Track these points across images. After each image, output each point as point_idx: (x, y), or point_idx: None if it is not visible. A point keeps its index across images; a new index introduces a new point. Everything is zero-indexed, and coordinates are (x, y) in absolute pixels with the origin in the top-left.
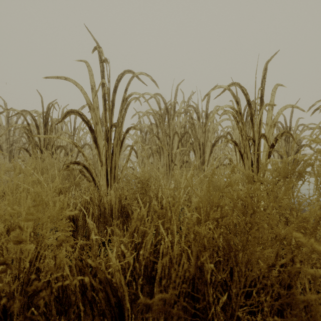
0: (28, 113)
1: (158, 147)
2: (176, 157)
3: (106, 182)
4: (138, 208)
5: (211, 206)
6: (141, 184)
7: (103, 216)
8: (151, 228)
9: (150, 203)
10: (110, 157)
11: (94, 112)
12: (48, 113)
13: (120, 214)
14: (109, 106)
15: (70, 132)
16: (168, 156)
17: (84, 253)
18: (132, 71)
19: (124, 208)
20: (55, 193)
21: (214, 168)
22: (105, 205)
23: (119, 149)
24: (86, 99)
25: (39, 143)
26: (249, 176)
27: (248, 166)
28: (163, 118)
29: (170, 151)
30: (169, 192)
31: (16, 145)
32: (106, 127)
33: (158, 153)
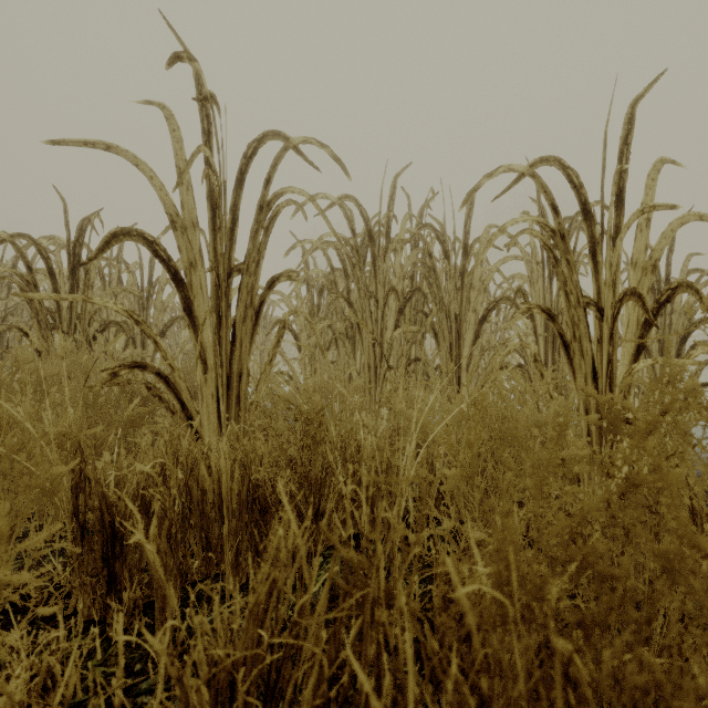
0: (30, 240)
1: (348, 325)
2: (393, 348)
3: (216, 414)
4: (280, 527)
5: (554, 562)
6: (303, 423)
7: (197, 513)
8: (320, 601)
9: (326, 473)
10: (225, 351)
11: (186, 235)
12: (80, 242)
13: (246, 505)
14: (221, 220)
15: (142, 289)
16: (373, 347)
17: (135, 627)
18: (283, 136)
19: (257, 488)
20: (56, 456)
21: (569, 411)
22: (203, 482)
23: (249, 329)
24: (163, 201)
25: (57, 316)
26: (611, 411)
27: (583, 375)
28: (362, 256)
29: (379, 335)
30: (376, 443)
31: (14, 321)
32: (213, 272)
33: (349, 340)
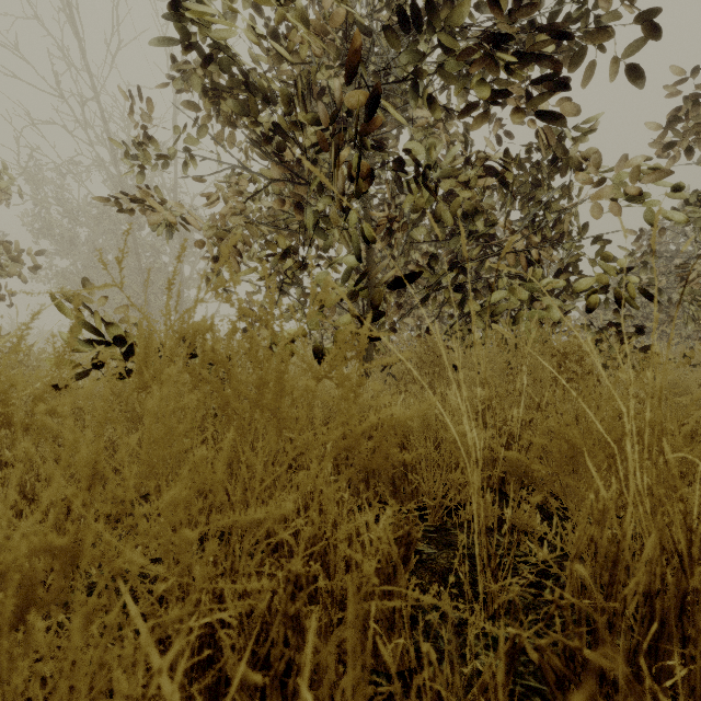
0: None
1: None
2: None
3: None
4: None
5: None
6: None
7: None
8: None
9: None
10: None
11: None
12: None
13: None
14: None
15: None
16: None
17: None
18: None
19: None
20: None
21: None
22: None
23: None
24: None
25: None
26: None
27: None
28: None
29: None
30: None
31: None
32: None
33: None
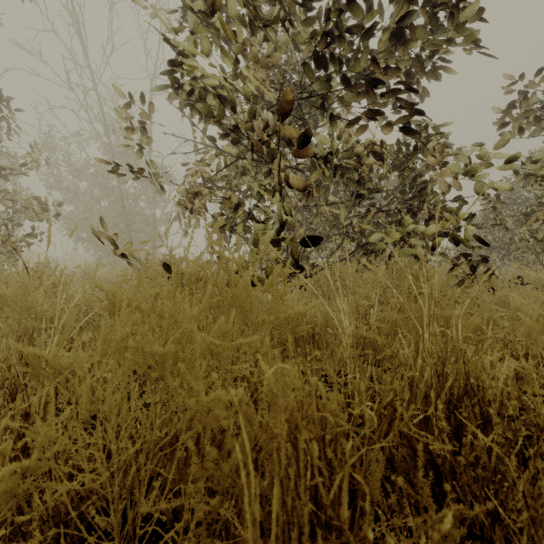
0: None
1: None
2: None
3: None
4: None
5: None
6: None
7: None
8: None
9: None
10: None
11: None
12: None
13: None
14: None
15: None
16: None
17: None
18: None
19: None
20: None
21: None
22: None
23: None
24: None
25: None
26: None
27: None
28: None
29: None
30: None
31: None
32: None
33: None
